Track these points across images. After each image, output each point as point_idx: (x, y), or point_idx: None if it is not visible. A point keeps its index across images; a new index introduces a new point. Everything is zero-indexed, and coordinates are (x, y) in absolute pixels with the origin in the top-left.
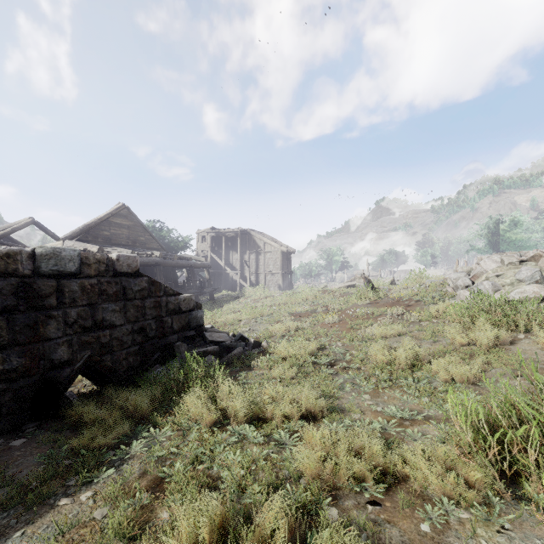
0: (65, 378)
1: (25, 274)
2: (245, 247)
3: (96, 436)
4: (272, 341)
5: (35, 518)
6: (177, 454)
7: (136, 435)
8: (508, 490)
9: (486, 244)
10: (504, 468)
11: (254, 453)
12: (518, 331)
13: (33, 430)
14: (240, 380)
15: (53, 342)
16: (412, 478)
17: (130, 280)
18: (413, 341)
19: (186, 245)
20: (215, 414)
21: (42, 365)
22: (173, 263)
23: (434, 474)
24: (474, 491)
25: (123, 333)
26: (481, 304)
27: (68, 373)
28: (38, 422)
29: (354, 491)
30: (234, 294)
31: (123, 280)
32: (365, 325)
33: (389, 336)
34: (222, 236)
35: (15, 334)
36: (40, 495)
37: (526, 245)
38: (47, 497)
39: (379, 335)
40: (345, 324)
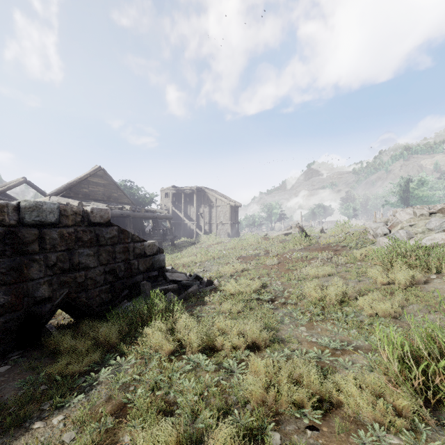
0: (46, 312)
1: (10, 224)
2: (200, 202)
3: (70, 364)
4: (222, 280)
5: (11, 440)
6: (139, 380)
7: (104, 363)
8: (432, 416)
9: (398, 199)
10: (428, 397)
11: (206, 380)
12: (430, 272)
13: (17, 358)
14: (195, 314)
15: (35, 281)
16: (346, 404)
17: (102, 229)
18: (341, 280)
19: (152, 200)
20: (173, 344)
21: (26, 302)
22: (141, 215)
23: (366, 402)
24: (403, 419)
25: (96, 274)
26: (398, 249)
27: (48, 308)
28: (22, 351)
29: (295, 416)
30: (191, 241)
31: (96, 229)
32: (300, 267)
33: (321, 276)
34: (181, 193)
35: (2, 275)
36: (16, 419)
37: (431, 200)
38: (23, 420)
39: (312, 275)
40: (283, 265)
